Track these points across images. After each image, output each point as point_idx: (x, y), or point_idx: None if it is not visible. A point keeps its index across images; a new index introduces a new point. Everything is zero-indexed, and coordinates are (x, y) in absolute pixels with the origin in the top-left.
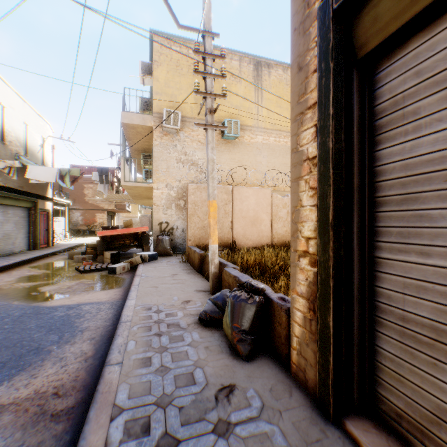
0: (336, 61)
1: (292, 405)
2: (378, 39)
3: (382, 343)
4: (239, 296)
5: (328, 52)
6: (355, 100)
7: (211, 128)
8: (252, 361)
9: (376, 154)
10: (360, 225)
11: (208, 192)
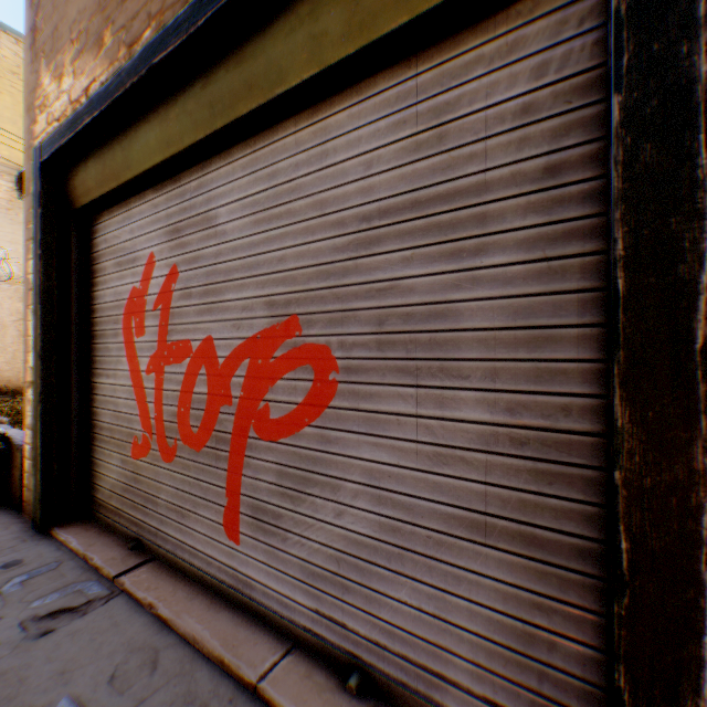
0: (48, 208)
1: (3, 535)
2: (81, 203)
3: (95, 453)
4: None
5: (40, 196)
6: (74, 244)
7: None
8: None
9: (93, 295)
10: (80, 355)
11: None
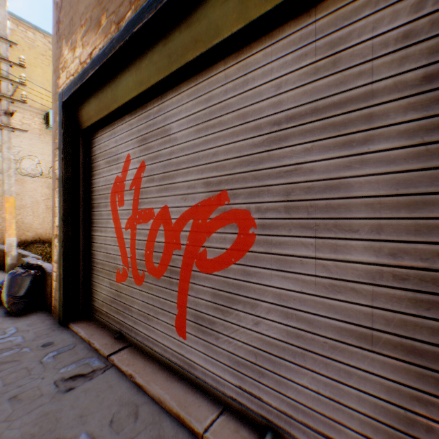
0: (66, 129)
1: (41, 326)
2: (85, 126)
3: (93, 278)
4: (16, 272)
5: (62, 122)
6: (81, 151)
7: (9, 129)
8: (24, 315)
9: (92, 182)
10: (84, 218)
11: (5, 188)
